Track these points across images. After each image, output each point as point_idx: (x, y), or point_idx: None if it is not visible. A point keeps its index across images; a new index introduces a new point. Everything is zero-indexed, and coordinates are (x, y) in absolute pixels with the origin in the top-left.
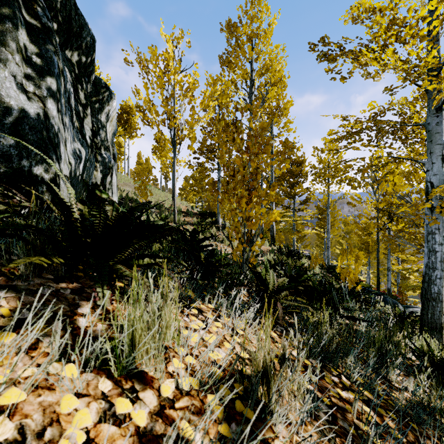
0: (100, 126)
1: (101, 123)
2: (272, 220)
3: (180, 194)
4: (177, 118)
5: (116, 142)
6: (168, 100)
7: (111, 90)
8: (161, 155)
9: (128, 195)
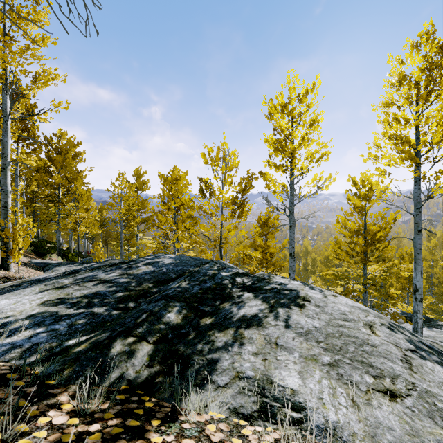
0: None
1: None
2: None
3: None
4: None
5: None
6: None
7: None
8: None
9: None
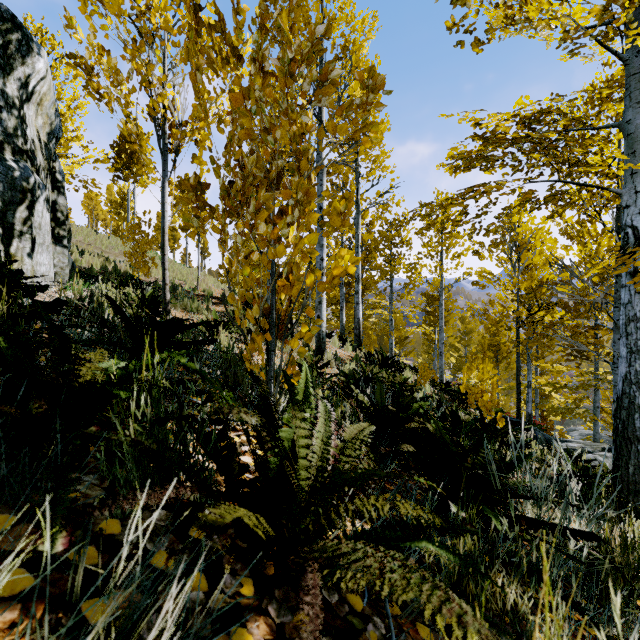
0: (4, 104)
1: (6, 98)
2: (339, 274)
3: (220, 275)
4: (166, 95)
5: (118, 192)
6: (139, 49)
7: (29, 34)
8: (140, 172)
9: (120, 268)
